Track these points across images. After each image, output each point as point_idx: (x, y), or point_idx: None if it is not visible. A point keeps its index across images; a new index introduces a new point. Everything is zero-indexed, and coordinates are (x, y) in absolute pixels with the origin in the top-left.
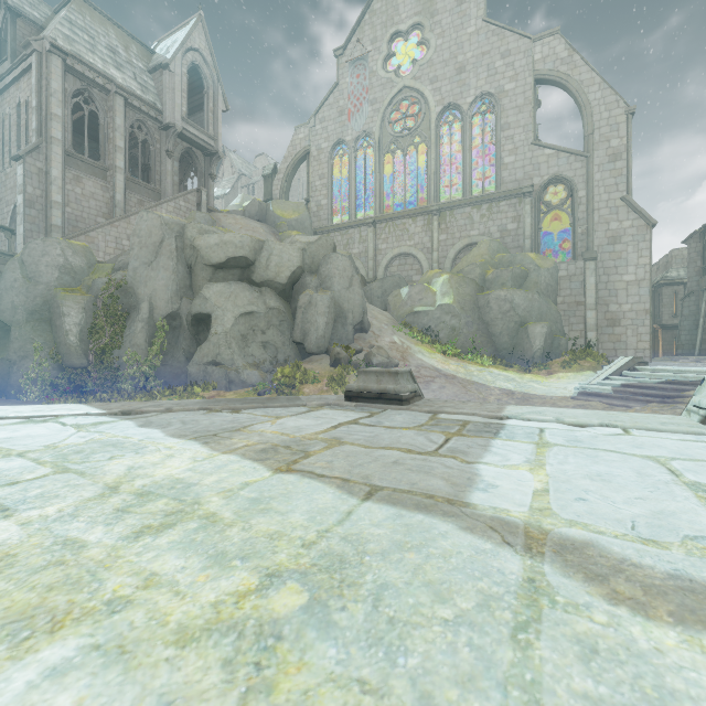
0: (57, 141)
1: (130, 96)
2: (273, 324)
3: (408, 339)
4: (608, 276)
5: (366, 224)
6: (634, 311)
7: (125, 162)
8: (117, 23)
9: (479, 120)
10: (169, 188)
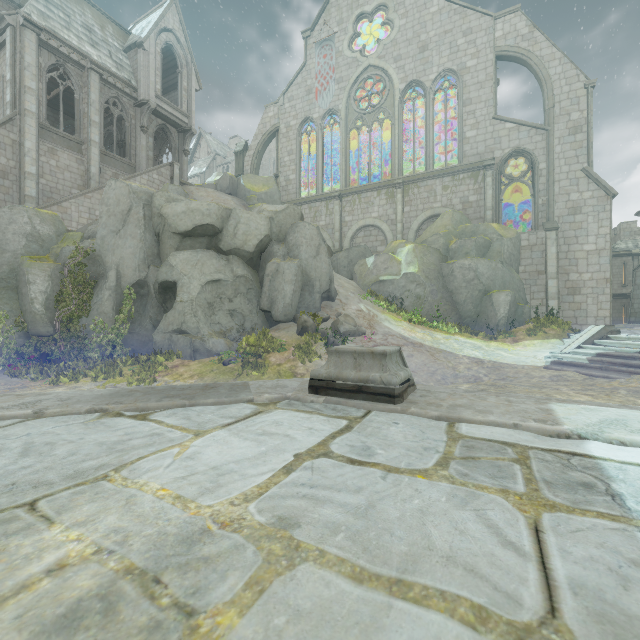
0: (31, 114)
1: (105, 73)
2: (240, 292)
3: (374, 307)
4: (568, 246)
5: (333, 197)
6: (595, 280)
7: (100, 136)
8: (93, 4)
9: (440, 99)
10: (143, 162)
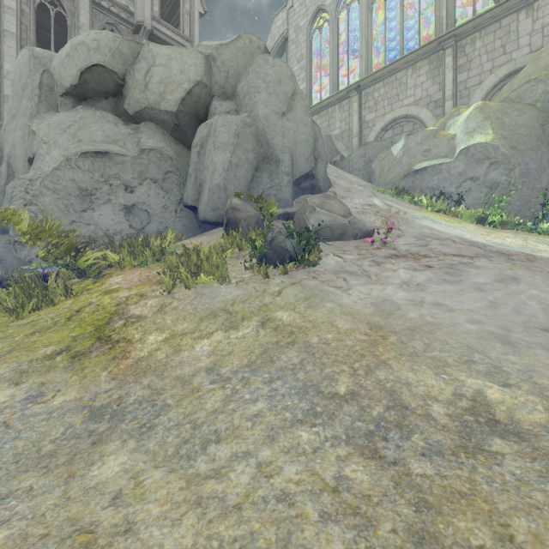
0: (11, 35)
1: None
2: (150, 177)
3: (401, 203)
4: None
5: (348, 92)
6: None
7: None
8: None
9: None
10: None
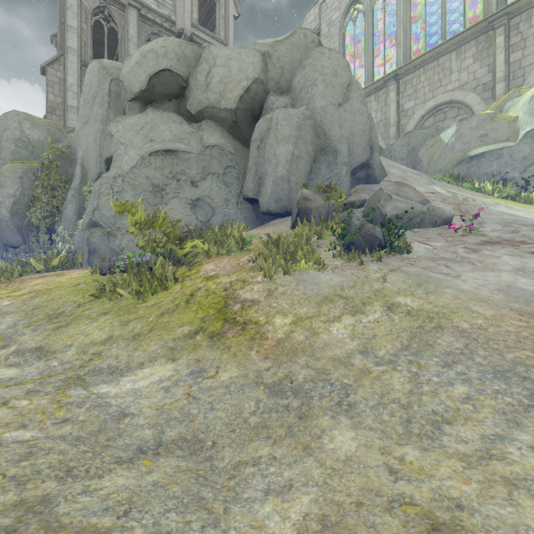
0: (73, 51)
1: (144, 9)
2: (211, 172)
3: (464, 190)
4: None
5: (386, 82)
6: None
7: None
8: None
9: None
10: None
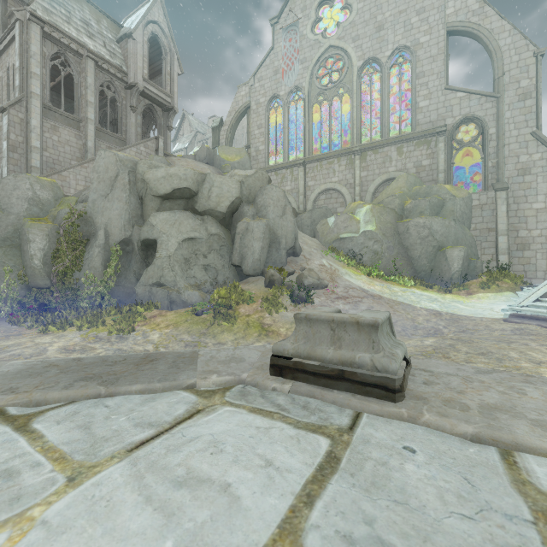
0: (36, 96)
1: (100, 60)
2: (213, 249)
3: (336, 262)
4: (518, 204)
5: (297, 164)
6: (544, 236)
7: (95, 115)
8: (91, 1)
9: (394, 75)
10: (133, 137)
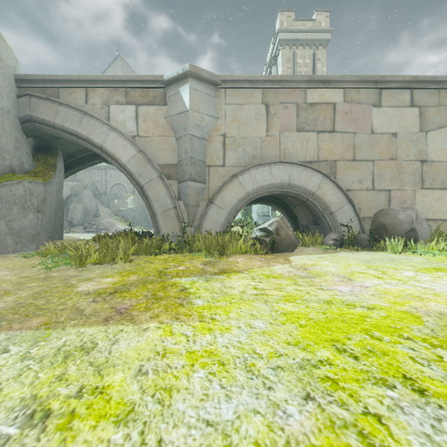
0: None
1: None
2: None
3: (115, 220)
4: None
5: (102, 169)
6: None
7: None
8: None
9: None
10: None
